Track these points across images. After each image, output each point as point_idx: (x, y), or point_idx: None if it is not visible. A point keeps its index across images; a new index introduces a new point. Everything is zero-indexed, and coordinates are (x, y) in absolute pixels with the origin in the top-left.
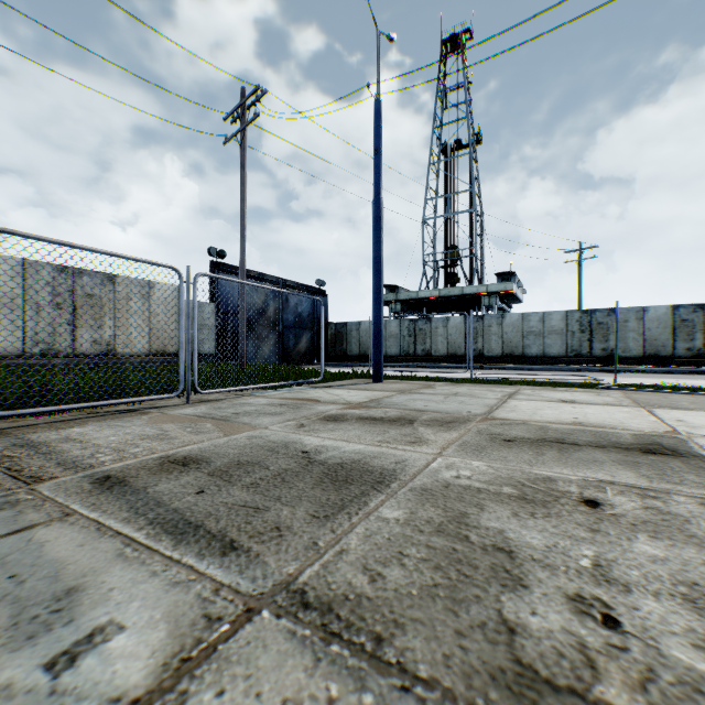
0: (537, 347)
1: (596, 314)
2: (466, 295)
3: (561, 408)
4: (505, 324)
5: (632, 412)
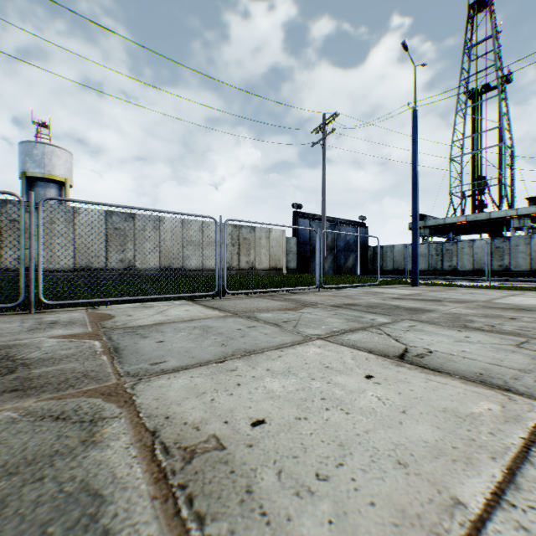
0: None
1: None
2: (493, 219)
3: None
4: (532, 243)
5: None
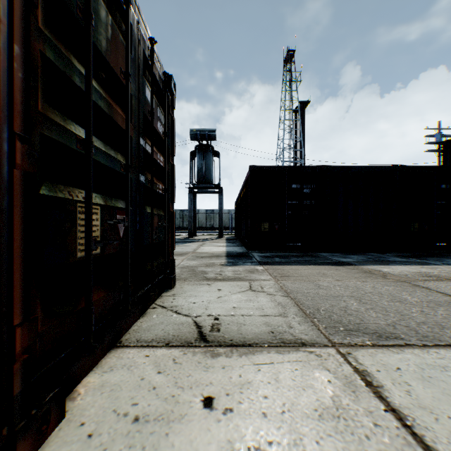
0: None
1: (185, 211)
2: None
3: None
4: None
5: None
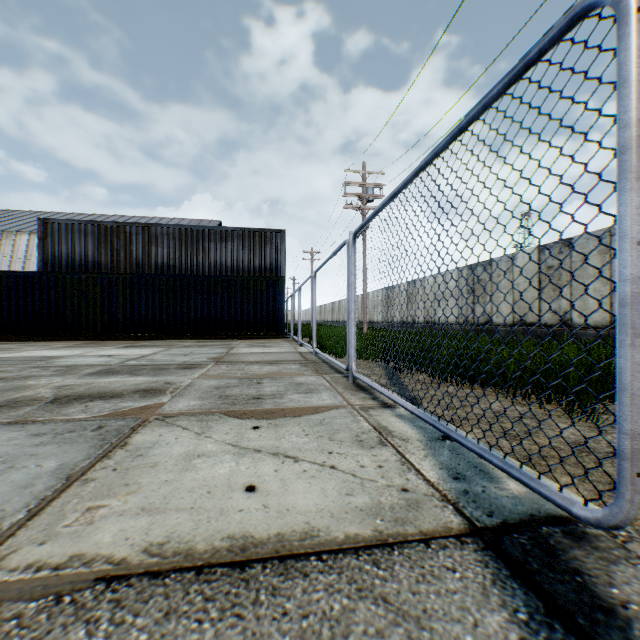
0: None
1: None
2: None
3: None
4: None
5: None
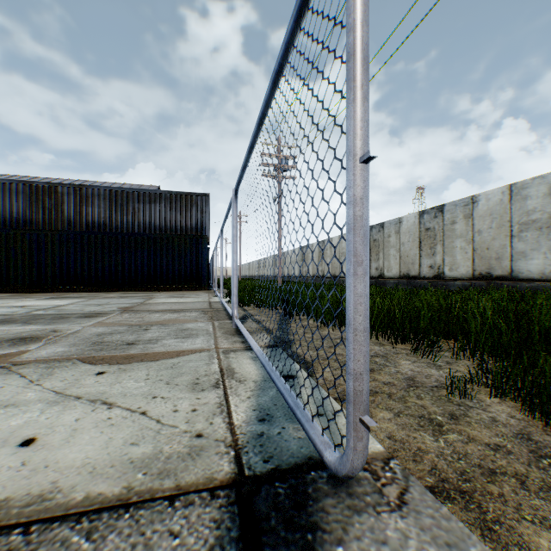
0: None
1: None
2: None
3: None
4: None
5: None
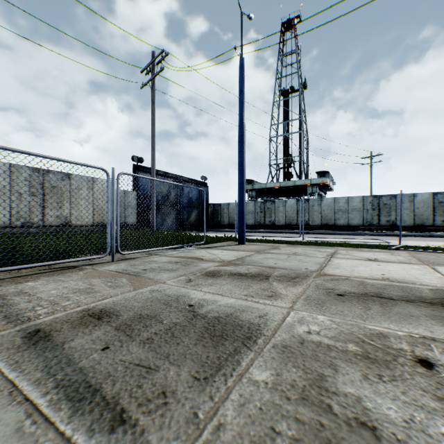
0: (343, 219)
1: (382, 198)
2: (297, 186)
3: (370, 265)
4: (322, 204)
5: (421, 269)
